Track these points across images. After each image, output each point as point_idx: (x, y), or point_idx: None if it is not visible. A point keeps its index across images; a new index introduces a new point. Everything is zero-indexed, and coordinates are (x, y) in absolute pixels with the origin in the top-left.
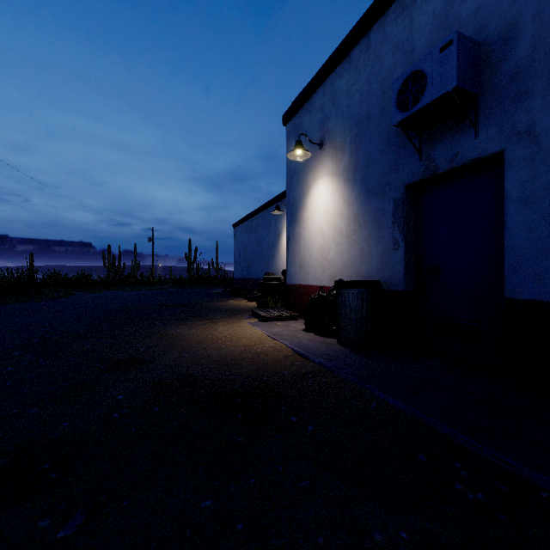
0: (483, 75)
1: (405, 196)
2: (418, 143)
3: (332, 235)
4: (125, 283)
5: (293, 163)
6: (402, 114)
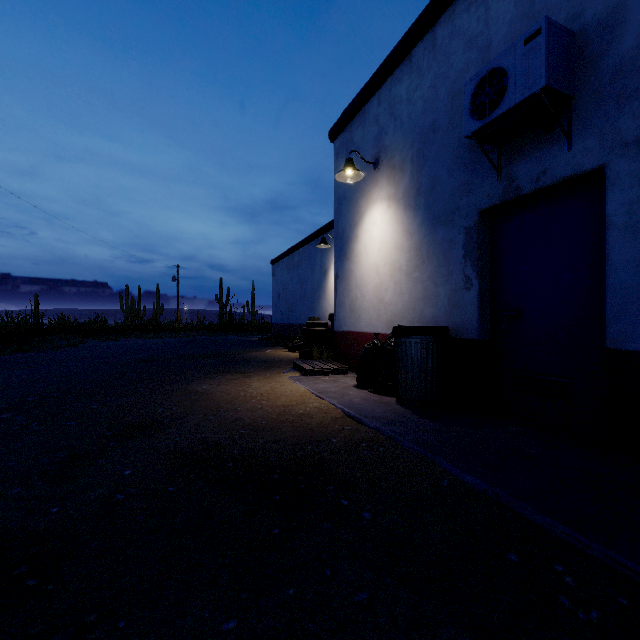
0: (578, 72)
1: (479, 224)
2: (495, 158)
3: (389, 272)
4: (145, 329)
5: (342, 187)
6: (477, 123)
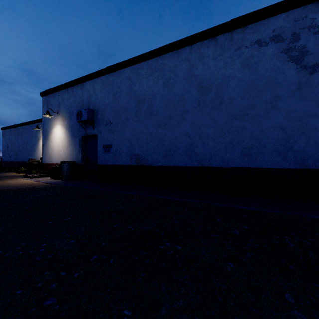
0: (95, 116)
1: (81, 138)
2: (84, 125)
3: (62, 146)
4: None
5: None
6: (78, 119)
